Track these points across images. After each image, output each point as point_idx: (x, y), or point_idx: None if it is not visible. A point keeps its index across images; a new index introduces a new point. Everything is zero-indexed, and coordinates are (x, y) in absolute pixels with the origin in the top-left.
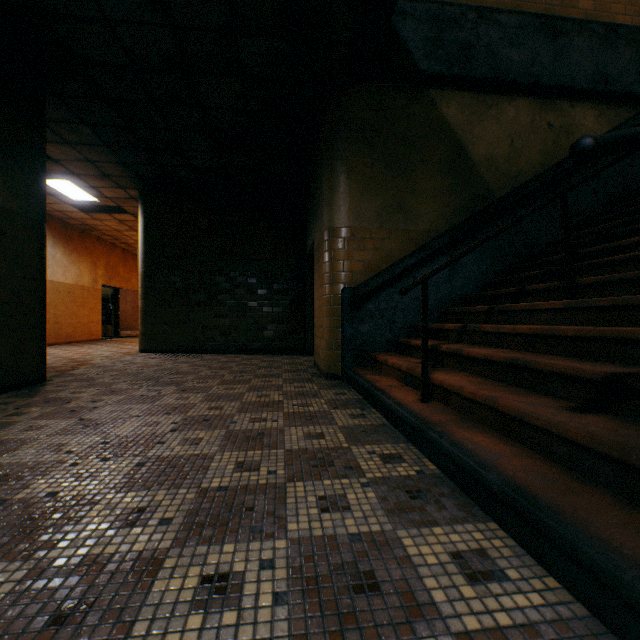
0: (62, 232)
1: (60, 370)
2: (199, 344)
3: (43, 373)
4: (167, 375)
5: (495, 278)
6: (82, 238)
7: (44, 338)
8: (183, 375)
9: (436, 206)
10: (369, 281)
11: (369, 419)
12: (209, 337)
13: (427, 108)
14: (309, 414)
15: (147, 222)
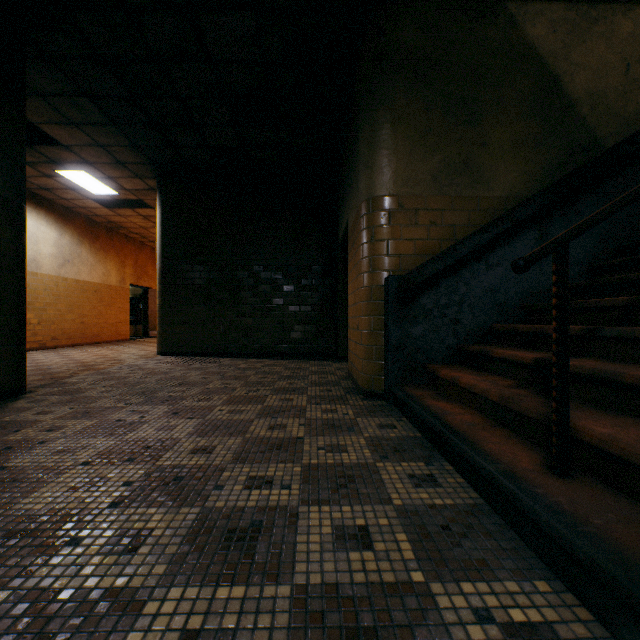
0: (88, 230)
1: (56, 377)
2: (219, 346)
3: (20, 384)
4: (168, 387)
5: (606, 260)
6: (109, 236)
7: (22, 341)
8: (187, 387)
9: (517, 163)
10: (424, 266)
11: (445, 489)
12: (230, 339)
13: (504, 29)
14: (342, 471)
15: (164, 213)
